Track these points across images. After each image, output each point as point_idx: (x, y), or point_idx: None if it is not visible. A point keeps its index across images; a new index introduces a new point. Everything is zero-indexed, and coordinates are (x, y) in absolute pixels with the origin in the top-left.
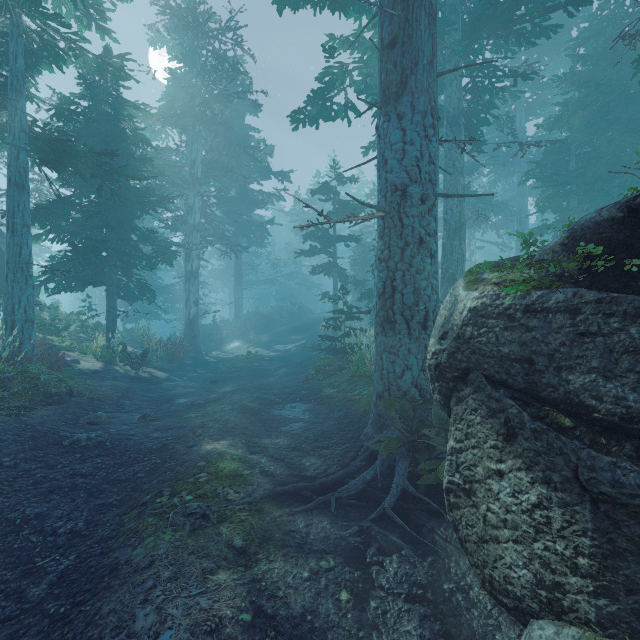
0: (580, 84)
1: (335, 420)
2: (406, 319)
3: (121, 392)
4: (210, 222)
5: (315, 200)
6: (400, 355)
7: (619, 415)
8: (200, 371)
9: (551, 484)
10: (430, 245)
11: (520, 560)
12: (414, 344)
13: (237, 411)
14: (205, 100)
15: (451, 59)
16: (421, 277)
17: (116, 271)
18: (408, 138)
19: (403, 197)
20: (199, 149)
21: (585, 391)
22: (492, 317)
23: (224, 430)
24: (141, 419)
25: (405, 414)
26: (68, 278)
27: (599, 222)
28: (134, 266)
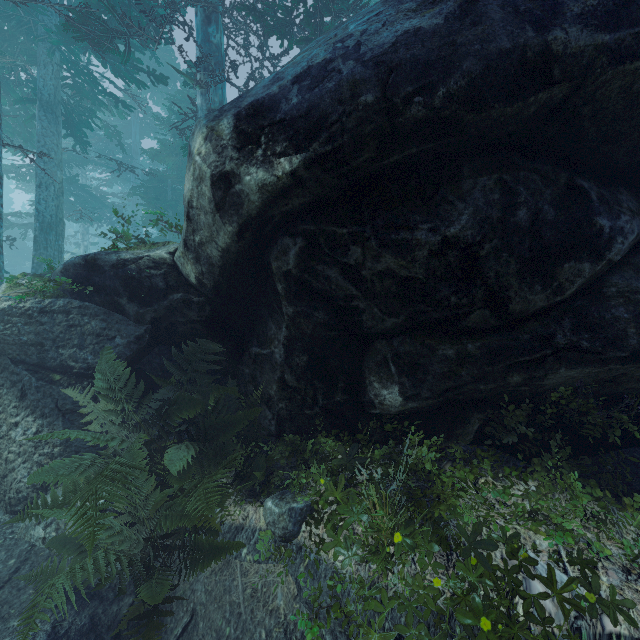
0: (175, 134)
1: None
2: None
3: None
4: None
5: None
6: None
7: (85, 368)
8: None
9: (45, 415)
10: None
11: (26, 472)
12: None
13: None
14: None
15: (46, 39)
16: None
17: None
18: None
19: None
20: None
21: (71, 358)
22: (16, 316)
23: None
24: None
25: None
26: None
27: (76, 264)
28: None
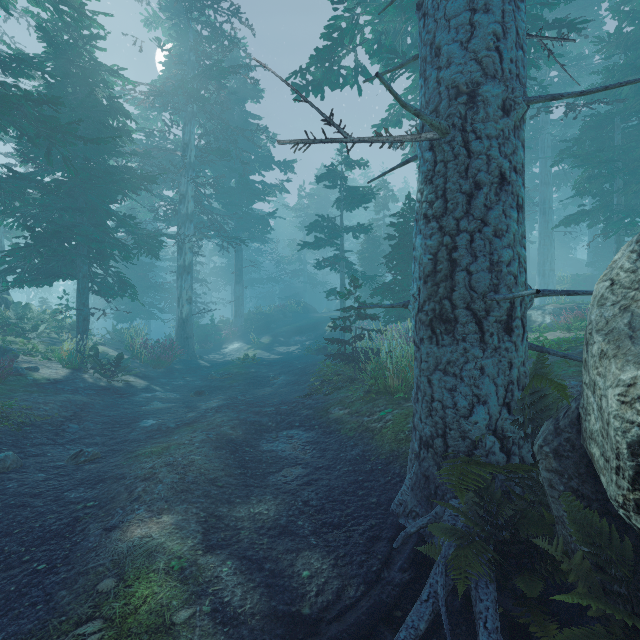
0: (627, 46)
1: (348, 464)
2: (476, 315)
3: (73, 411)
4: (207, 214)
5: (320, 194)
6: (465, 378)
7: None
8: (188, 378)
9: None
10: (516, 188)
11: None
12: (490, 359)
13: (210, 446)
14: (197, 73)
15: None
16: (502, 243)
17: (90, 263)
18: (480, 1)
19: (471, 105)
20: (192, 131)
21: None
22: None
23: (178, 488)
24: (72, 459)
25: (485, 491)
26: (31, 270)
27: None
28: (109, 256)
